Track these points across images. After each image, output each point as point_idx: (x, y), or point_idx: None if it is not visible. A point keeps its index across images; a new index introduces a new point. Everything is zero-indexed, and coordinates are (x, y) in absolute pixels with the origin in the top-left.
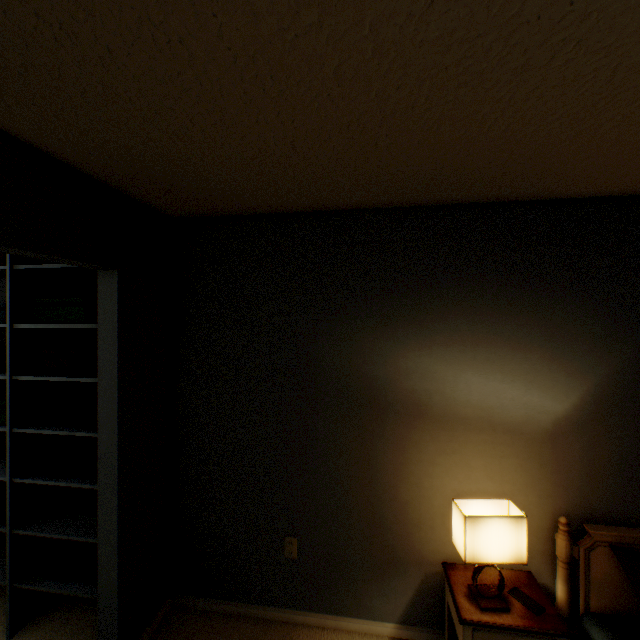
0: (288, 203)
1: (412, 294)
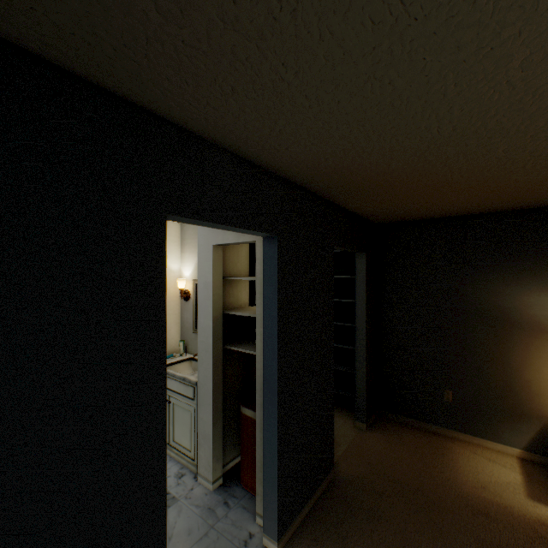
0: (448, 214)
1: (533, 259)
